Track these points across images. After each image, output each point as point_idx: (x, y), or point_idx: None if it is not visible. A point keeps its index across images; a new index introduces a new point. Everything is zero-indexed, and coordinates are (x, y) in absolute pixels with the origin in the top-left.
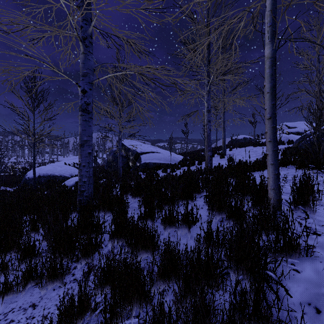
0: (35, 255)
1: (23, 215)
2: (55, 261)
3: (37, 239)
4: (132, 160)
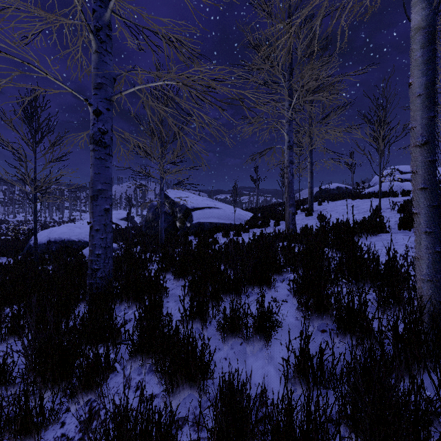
0: (6, 382)
1: (3, 307)
2: (27, 405)
3: (10, 355)
4: (181, 218)
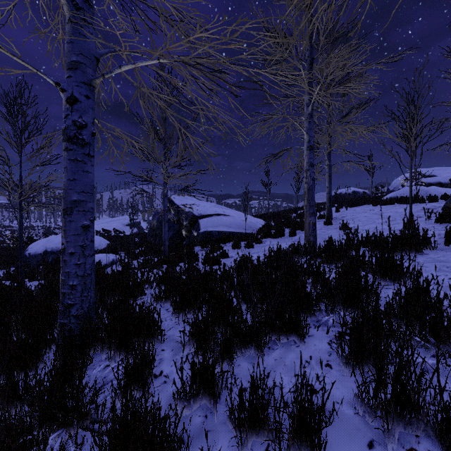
0: None
1: None
2: None
3: None
4: (187, 227)
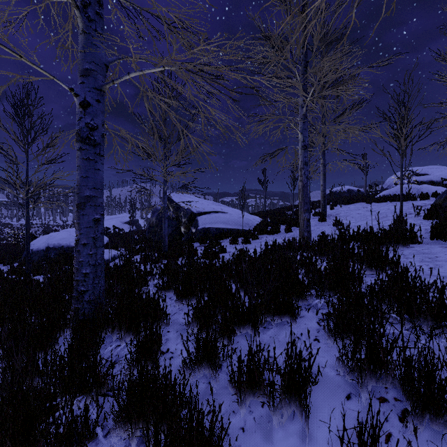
0: None
1: None
2: None
3: None
4: (185, 223)
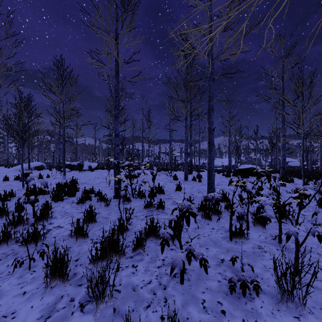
0: None
1: None
2: None
3: None
4: None
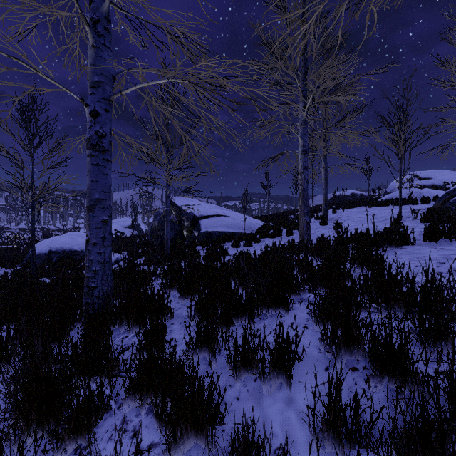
0: None
1: None
2: None
3: None
4: (188, 227)
